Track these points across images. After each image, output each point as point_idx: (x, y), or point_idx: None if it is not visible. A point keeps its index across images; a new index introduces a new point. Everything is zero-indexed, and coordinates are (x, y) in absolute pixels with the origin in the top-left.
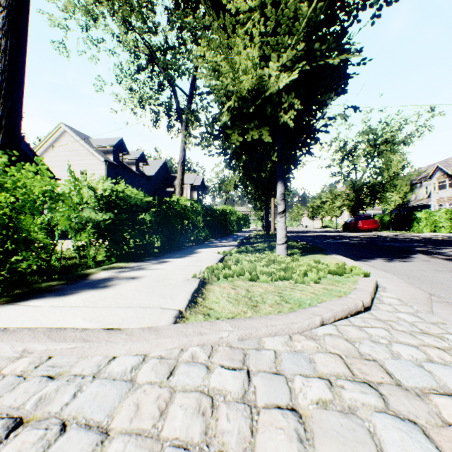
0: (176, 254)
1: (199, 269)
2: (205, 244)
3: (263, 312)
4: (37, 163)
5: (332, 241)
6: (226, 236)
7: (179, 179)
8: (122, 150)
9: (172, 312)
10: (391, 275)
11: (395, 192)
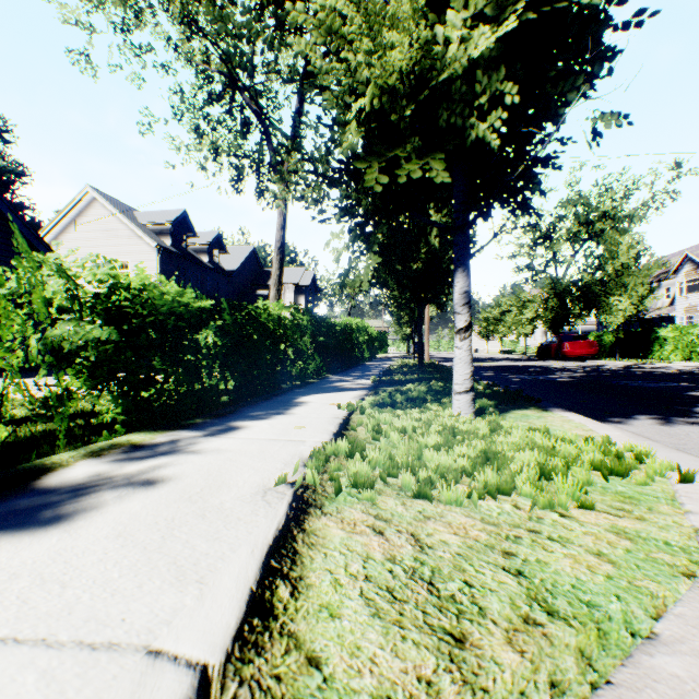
0: (259, 409)
1: (297, 452)
2: (315, 385)
3: (497, 691)
4: (37, 247)
5: (531, 378)
6: (351, 368)
7: (274, 274)
8: (185, 229)
9: (172, 690)
10: None
11: (625, 296)
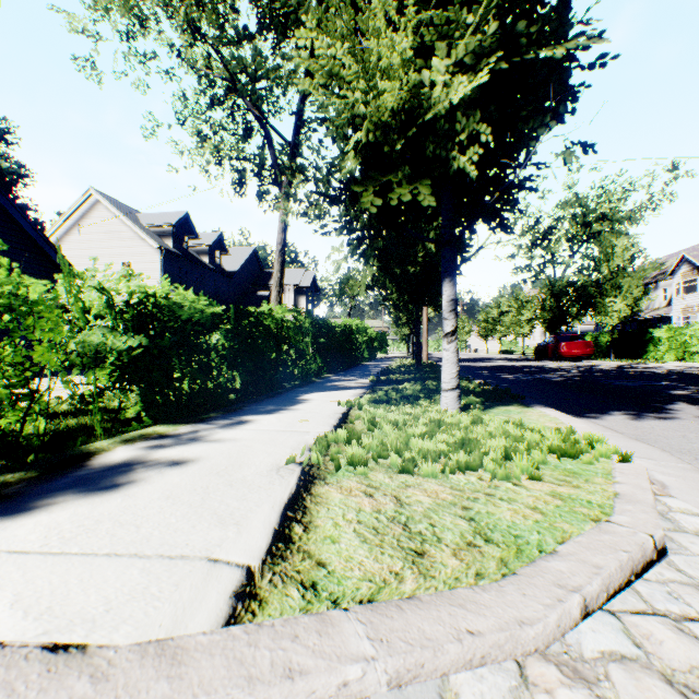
0: (266, 405)
1: (302, 440)
2: (316, 384)
3: (440, 577)
4: (46, 251)
5: (524, 378)
6: (351, 368)
7: (276, 276)
8: (187, 231)
9: (230, 577)
10: (659, 451)
11: (620, 297)
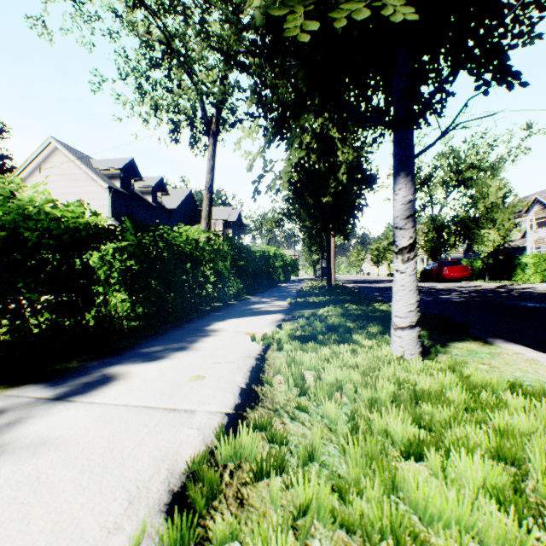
0: (162, 341)
1: (169, 451)
2: (233, 308)
3: None
4: None
5: (429, 299)
6: (269, 289)
7: (205, 210)
8: (133, 174)
9: None
10: None
11: (494, 229)
